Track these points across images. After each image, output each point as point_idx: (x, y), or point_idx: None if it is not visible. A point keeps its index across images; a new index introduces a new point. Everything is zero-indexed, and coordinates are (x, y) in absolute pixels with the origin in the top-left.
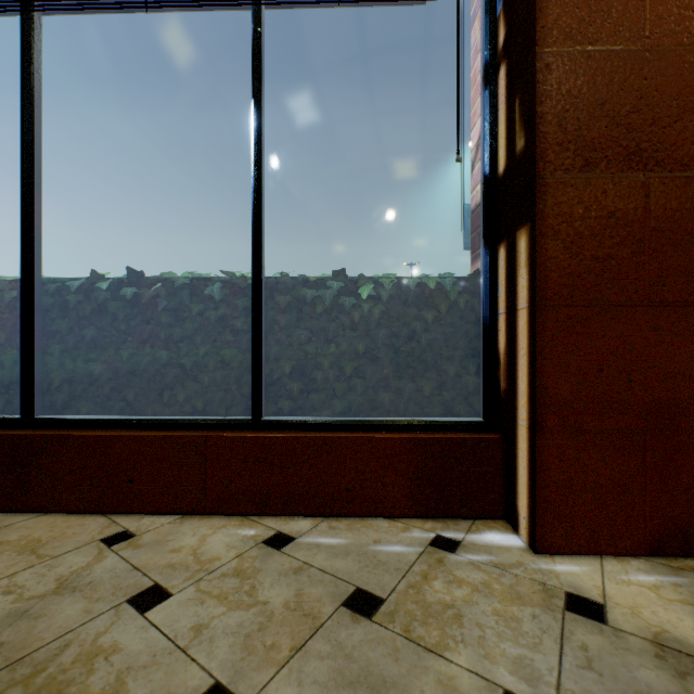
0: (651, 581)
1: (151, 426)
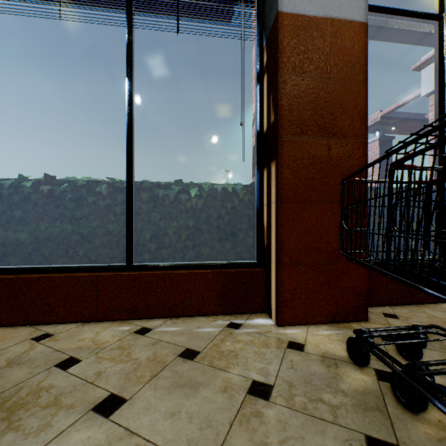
0: (327, 333)
1: (61, 271)
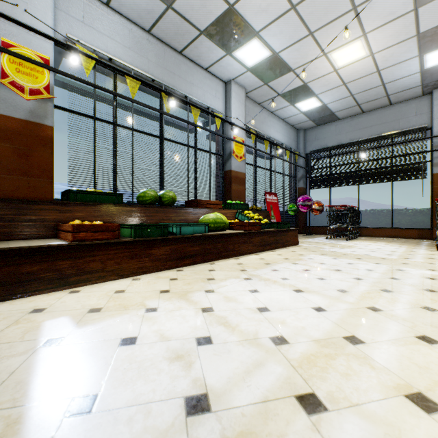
0: None
1: (376, 228)
